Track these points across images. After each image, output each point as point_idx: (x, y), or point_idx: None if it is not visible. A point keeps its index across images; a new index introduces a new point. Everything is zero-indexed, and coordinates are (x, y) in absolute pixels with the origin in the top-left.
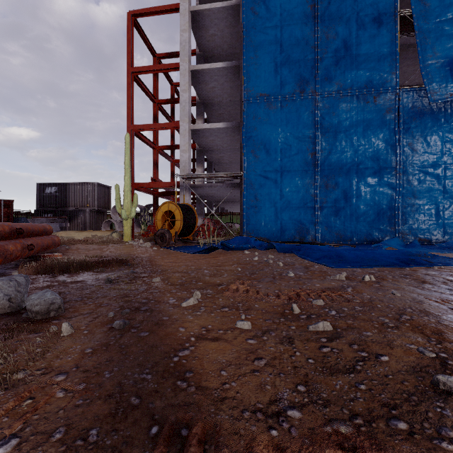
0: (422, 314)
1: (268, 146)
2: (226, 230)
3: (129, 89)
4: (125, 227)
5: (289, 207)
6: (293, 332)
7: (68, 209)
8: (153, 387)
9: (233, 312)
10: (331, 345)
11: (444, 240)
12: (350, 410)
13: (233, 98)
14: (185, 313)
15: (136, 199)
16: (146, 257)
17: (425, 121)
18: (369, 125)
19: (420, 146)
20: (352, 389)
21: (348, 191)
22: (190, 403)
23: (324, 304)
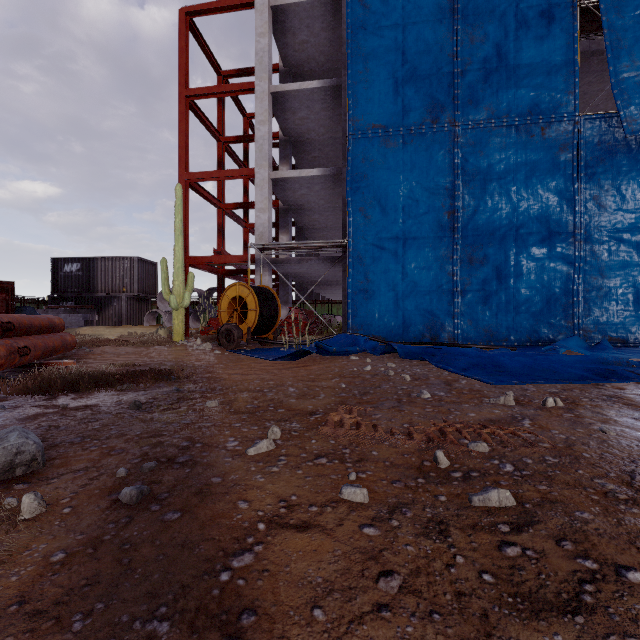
0: None
1: (384, 201)
2: (323, 325)
3: (181, 121)
4: (175, 321)
5: (416, 291)
6: (444, 508)
7: (96, 294)
8: None
9: (335, 466)
10: (521, 541)
11: None
12: None
13: (333, 133)
14: (252, 468)
15: (191, 280)
16: (202, 365)
17: (619, 163)
18: (535, 170)
19: (610, 201)
20: None
21: (503, 267)
22: None
23: (489, 451)
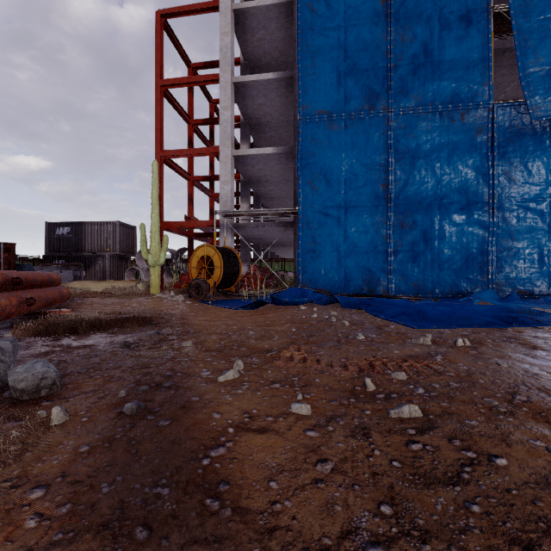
0: (543, 394)
1: (329, 175)
2: (277, 280)
3: (157, 106)
4: (152, 276)
5: (356, 251)
6: (368, 419)
7: (83, 254)
8: (171, 509)
9: (286, 390)
10: (423, 440)
11: (549, 292)
12: (461, 549)
13: (286, 117)
14: (222, 391)
15: (166, 241)
16: (177, 313)
17: (526, 144)
18: (456, 149)
19: (519, 175)
20: (460, 512)
21: (429, 231)
22: (223, 538)
23: (407, 378)
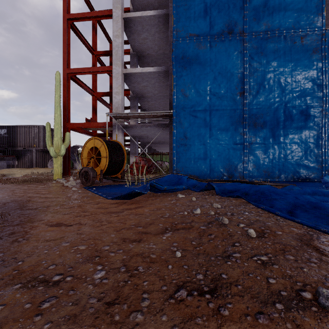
0: None
1: (197, 85)
2: (157, 167)
3: (64, 34)
4: (55, 165)
5: (218, 145)
6: None
7: (16, 148)
8: None
9: None
10: None
11: None
12: None
13: (163, 50)
14: None
15: (68, 137)
16: (38, 208)
17: None
18: (297, 65)
19: None
20: None
21: (276, 129)
22: None
23: None
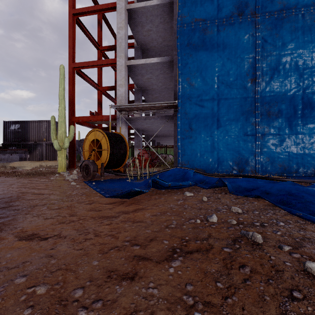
0: None
1: (204, 73)
2: (161, 160)
3: (70, 30)
4: (59, 158)
5: (227, 136)
6: None
7: (28, 142)
8: None
9: None
10: None
11: None
12: None
13: (167, 42)
14: None
15: (72, 130)
16: (22, 208)
17: None
18: None
19: None
20: None
21: (293, 119)
22: None
23: None
